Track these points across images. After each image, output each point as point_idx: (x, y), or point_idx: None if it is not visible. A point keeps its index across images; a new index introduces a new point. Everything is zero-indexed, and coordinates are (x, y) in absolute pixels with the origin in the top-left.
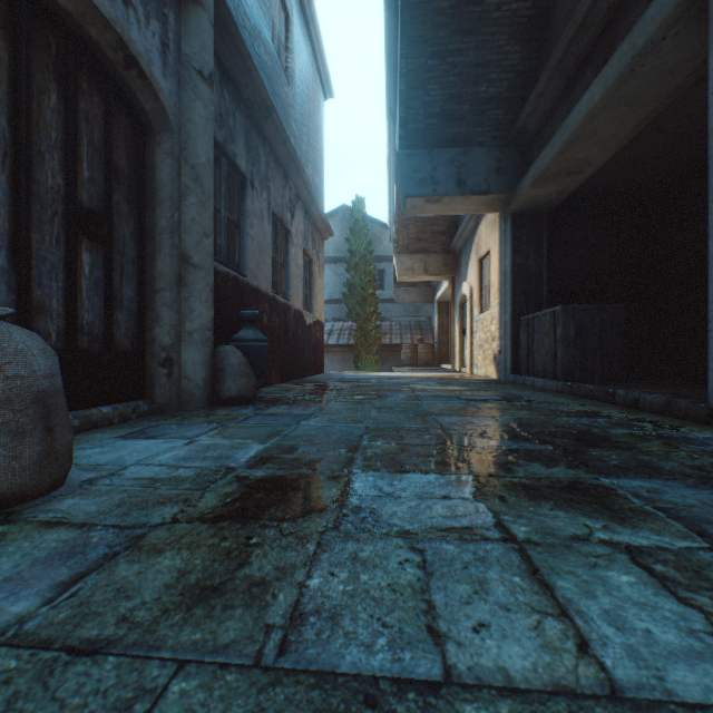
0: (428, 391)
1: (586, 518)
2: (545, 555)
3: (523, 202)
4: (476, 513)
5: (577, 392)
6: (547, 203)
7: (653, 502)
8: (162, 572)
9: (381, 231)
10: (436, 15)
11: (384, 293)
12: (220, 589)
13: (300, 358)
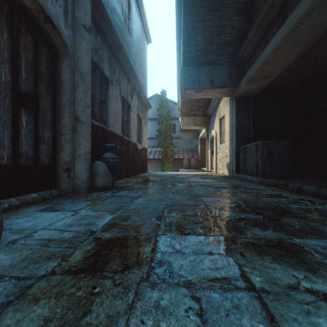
0: (196, 182)
1: (293, 270)
2: (275, 303)
3: (241, 91)
4: (228, 265)
5: (268, 183)
6: (252, 92)
7: None
8: (33, 320)
9: (174, 105)
10: (200, 2)
11: (175, 134)
12: None
13: (135, 165)
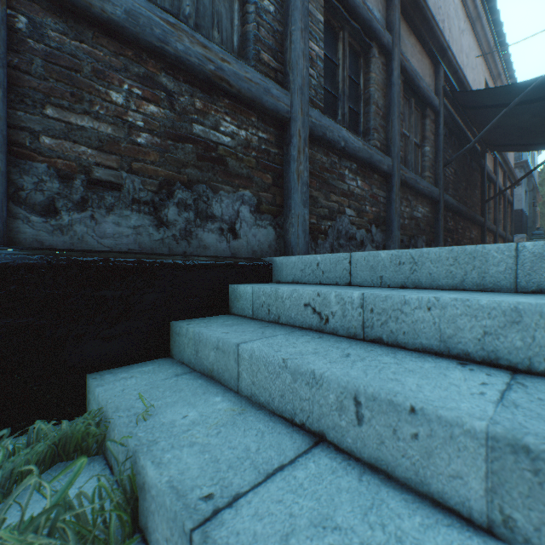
0: None
1: None
2: None
3: None
4: None
5: None
6: None
7: None
8: None
9: None
10: None
11: None
12: None
13: None
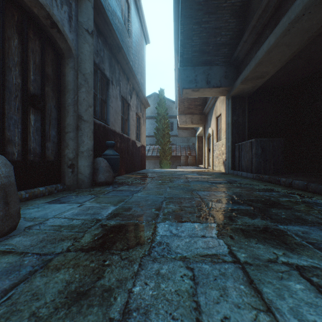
0: (193, 178)
1: (274, 249)
2: (255, 271)
3: (236, 91)
4: (219, 245)
5: (262, 179)
6: (248, 91)
7: (306, 239)
8: (57, 282)
9: (171, 104)
10: (197, 5)
11: (173, 132)
12: (86, 294)
13: (134, 162)
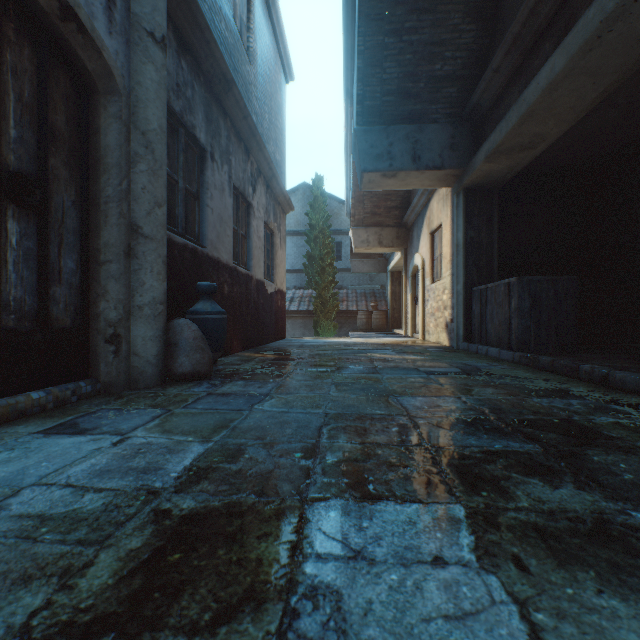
0: (386, 361)
1: None
2: None
3: (475, 177)
4: (491, 604)
5: (535, 364)
6: (499, 178)
7: None
8: None
9: (338, 206)
10: None
11: (341, 263)
12: None
13: (261, 325)
